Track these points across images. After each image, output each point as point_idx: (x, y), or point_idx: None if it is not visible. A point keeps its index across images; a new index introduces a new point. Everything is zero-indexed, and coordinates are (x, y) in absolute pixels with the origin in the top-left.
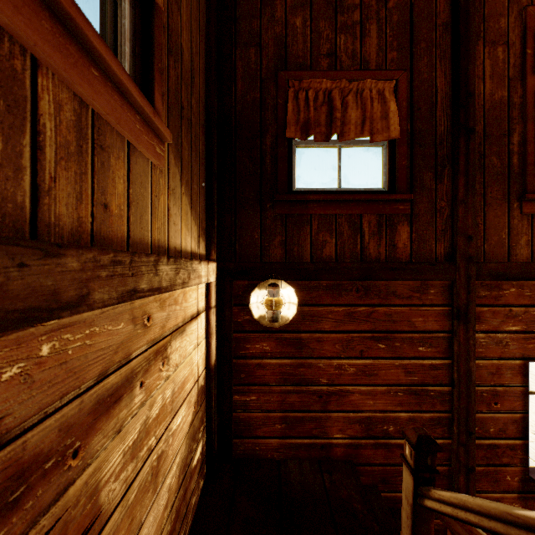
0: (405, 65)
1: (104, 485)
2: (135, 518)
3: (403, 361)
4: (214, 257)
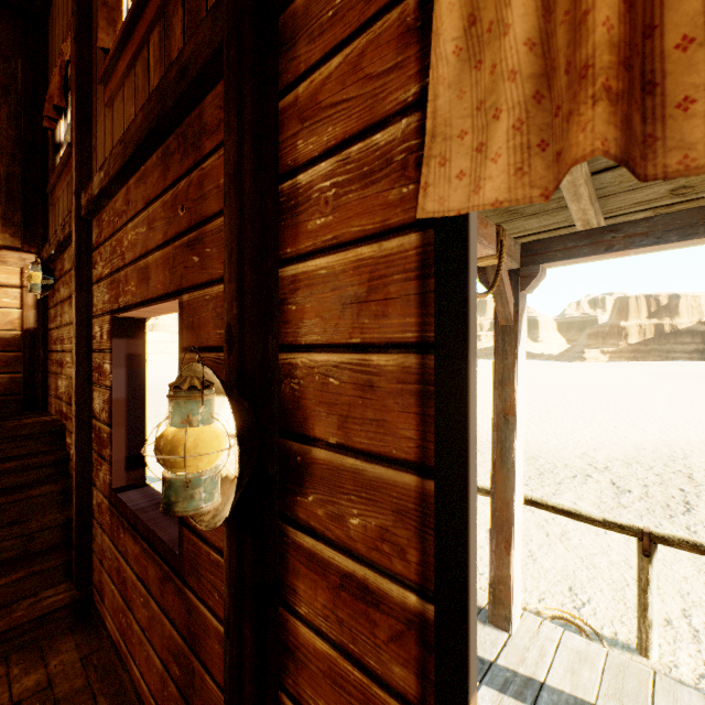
0: None
1: None
2: None
3: None
4: (31, 250)
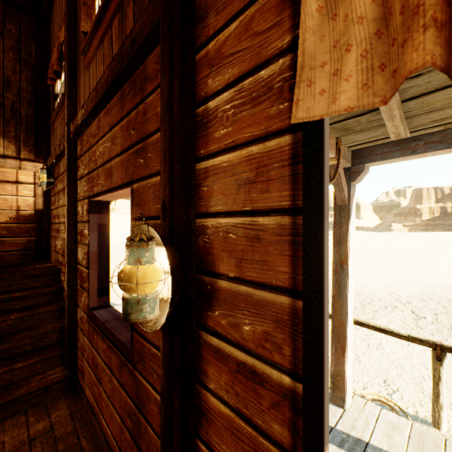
0: None
1: None
2: None
3: None
4: (40, 161)
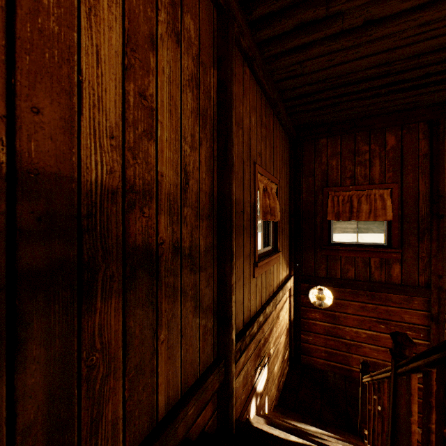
0: (397, 179)
1: (271, 348)
2: (274, 361)
3: None
4: (292, 273)
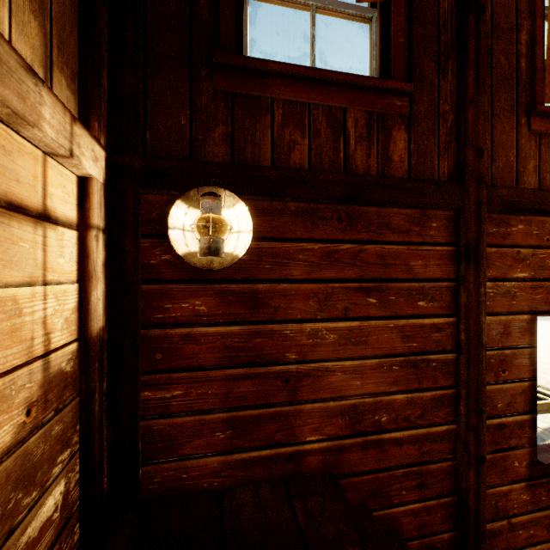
0: None
1: None
2: None
3: (399, 321)
4: (99, 137)
